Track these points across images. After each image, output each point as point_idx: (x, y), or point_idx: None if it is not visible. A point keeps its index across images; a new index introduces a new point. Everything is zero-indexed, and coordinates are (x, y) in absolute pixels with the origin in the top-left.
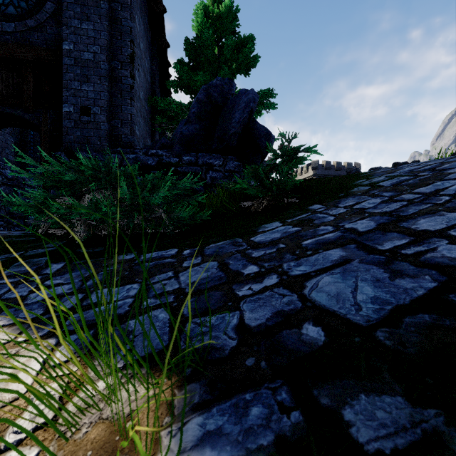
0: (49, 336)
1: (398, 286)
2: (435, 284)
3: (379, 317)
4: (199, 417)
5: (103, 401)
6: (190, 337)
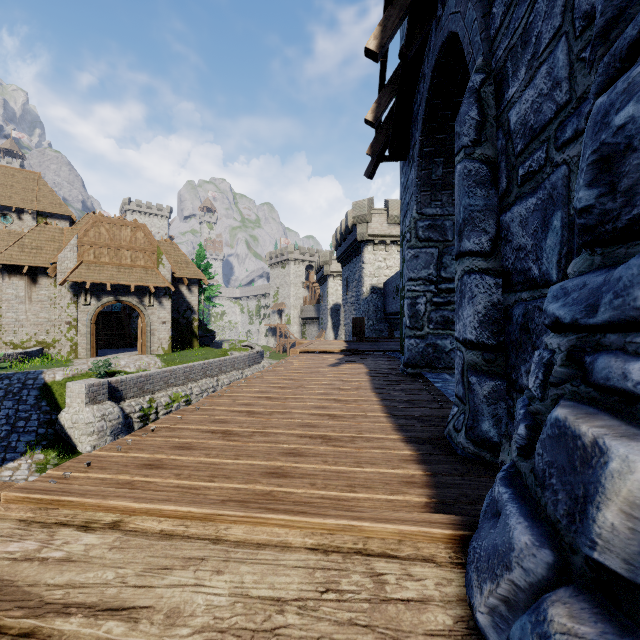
0: (2, 465)
1: (33, 435)
2: (36, 433)
3: (36, 438)
4: (36, 450)
5: (27, 457)
6: (21, 451)
